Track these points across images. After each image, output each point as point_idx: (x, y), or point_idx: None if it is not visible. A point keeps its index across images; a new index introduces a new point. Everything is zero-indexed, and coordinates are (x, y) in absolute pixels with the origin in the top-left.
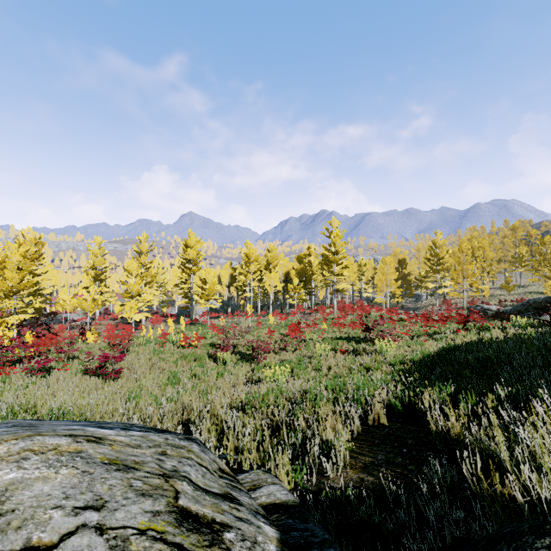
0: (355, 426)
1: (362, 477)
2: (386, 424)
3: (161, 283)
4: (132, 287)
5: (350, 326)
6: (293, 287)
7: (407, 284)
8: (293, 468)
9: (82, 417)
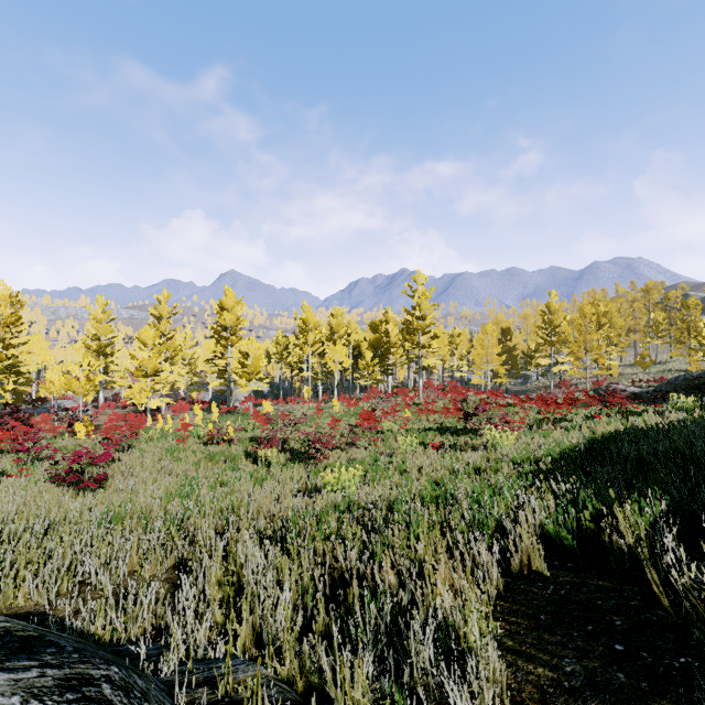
0: (491, 581)
1: None
2: (545, 572)
3: (189, 359)
4: (146, 363)
5: (443, 414)
6: (365, 363)
7: (513, 360)
8: (375, 694)
9: None
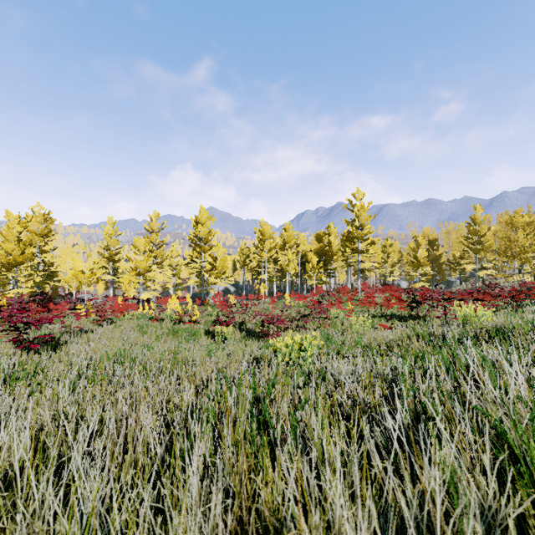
0: None
1: None
2: None
3: (175, 266)
4: (139, 264)
5: (383, 305)
6: (311, 266)
7: (439, 267)
8: None
9: None
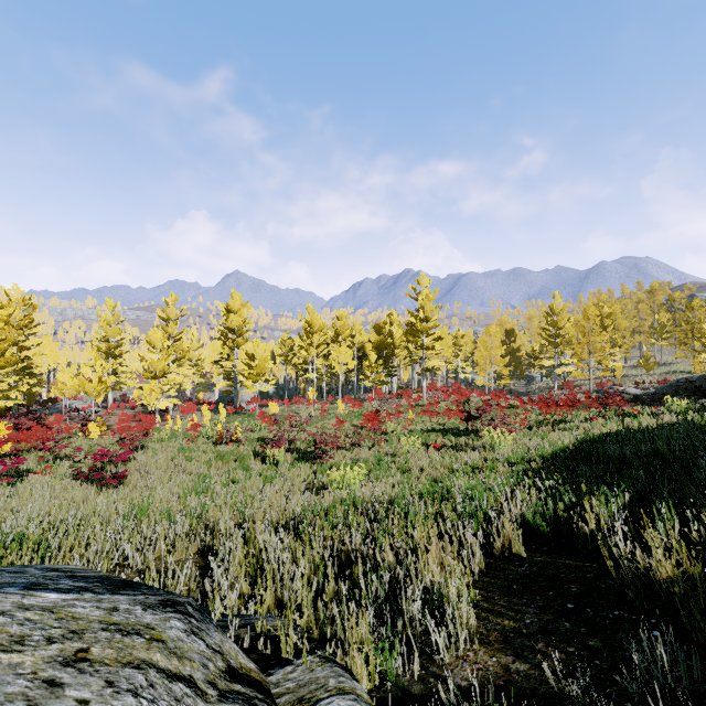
0: (475, 560)
1: (504, 663)
2: (522, 554)
3: (196, 361)
4: (155, 365)
5: (446, 415)
6: (369, 364)
7: (517, 362)
8: (375, 640)
9: (40, 547)
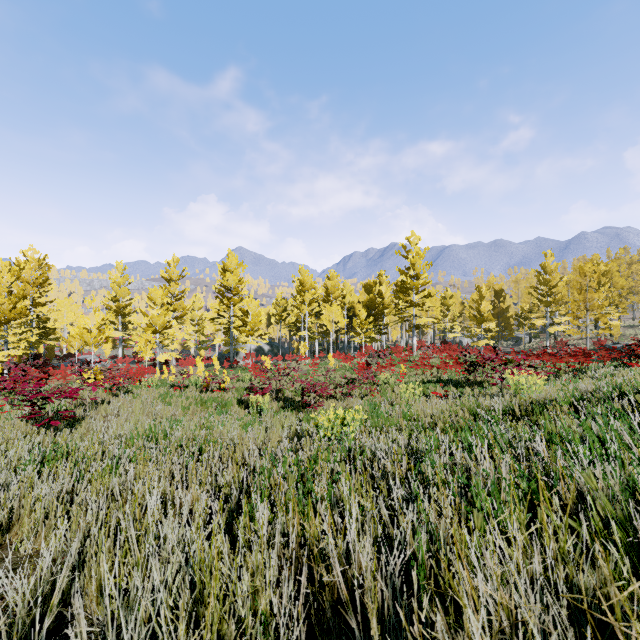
0: None
1: None
2: None
3: (197, 320)
4: (155, 320)
5: (440, 368)
6: (359, 321)
7: (506, 322)
8: None
9: None
